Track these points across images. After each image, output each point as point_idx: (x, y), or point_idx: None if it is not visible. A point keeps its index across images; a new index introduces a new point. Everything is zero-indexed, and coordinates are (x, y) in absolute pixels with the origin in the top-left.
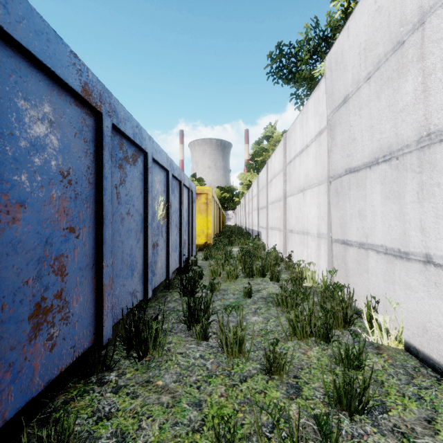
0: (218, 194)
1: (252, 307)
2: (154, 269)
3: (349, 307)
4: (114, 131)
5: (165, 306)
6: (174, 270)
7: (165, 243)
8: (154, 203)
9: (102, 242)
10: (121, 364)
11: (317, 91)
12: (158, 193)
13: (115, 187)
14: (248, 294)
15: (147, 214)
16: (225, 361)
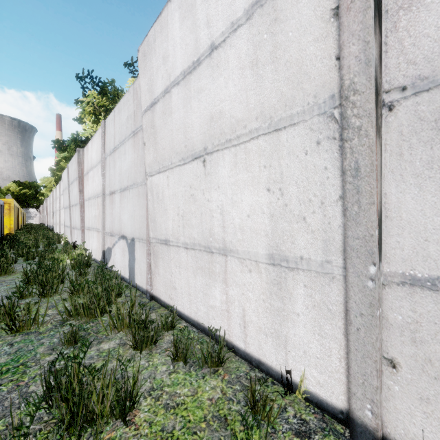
0: (15, 190)
1: None
2: None
3: (60, 239)
4: None
5: None
6: None
7: None
8: None
9: None
10: None
11: None
12: None
13: None
14: None
15: None
16: None
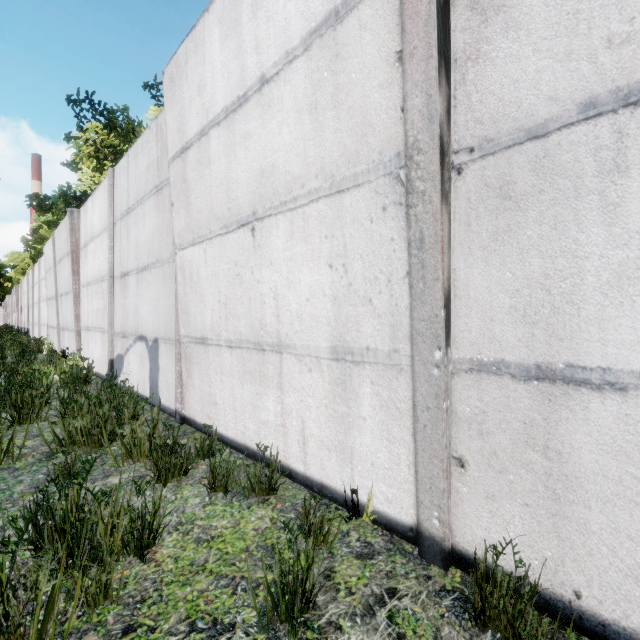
0: None
1: None
2: None
3: (41, 347)
4: None
5: None
6: None
7: None
8: None
9: None
10: None
11: None
12: None
13: None
14: None
15: None
16: None
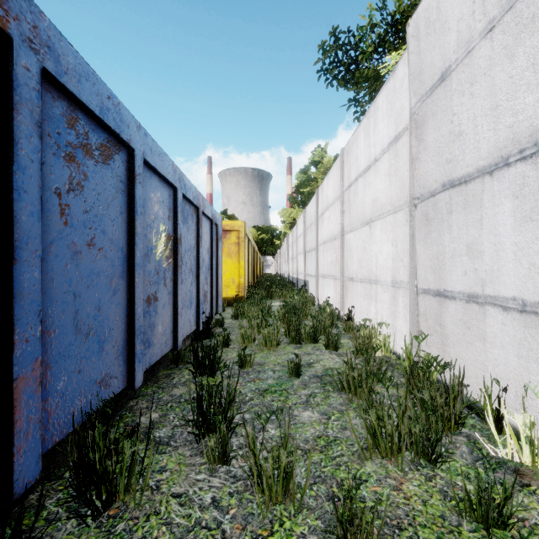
0: (254, 236)
1: (302, 394)
2: (150, 337)
3: (458, 398)
4: (53, 90)
5: (167, 393)
6: (189, 335)
7: (172, 296)
8: (150, 234)
9: (10, 294)
10: (58, 528)
11: (392, 79)
12: (158, 219)
13: (55, 194)
14: (295, 371)
15: (134, 248)
16: (257, 513)
